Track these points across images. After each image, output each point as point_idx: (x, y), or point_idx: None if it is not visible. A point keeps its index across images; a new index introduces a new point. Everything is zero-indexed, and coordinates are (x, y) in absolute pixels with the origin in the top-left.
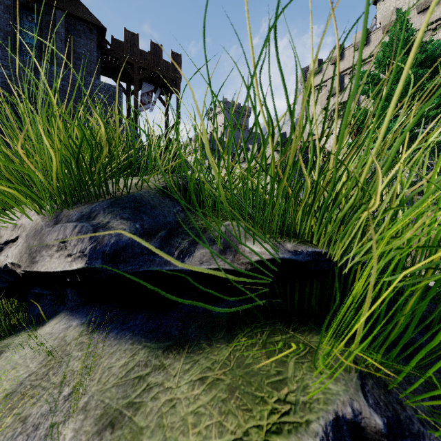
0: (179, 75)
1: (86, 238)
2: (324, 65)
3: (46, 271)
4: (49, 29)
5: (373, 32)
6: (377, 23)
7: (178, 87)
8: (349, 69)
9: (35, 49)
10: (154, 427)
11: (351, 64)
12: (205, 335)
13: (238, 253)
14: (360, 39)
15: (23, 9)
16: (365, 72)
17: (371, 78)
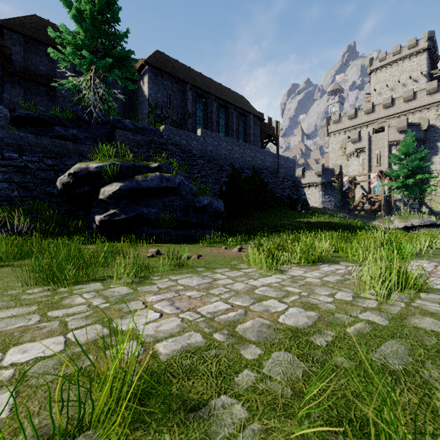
0: (278, 134)
1: (430, 222)
2: (342, 118)
3: (427, 224)
4: (247, 124)
5: (376, 105)
6: (372, 88)
7: (277, 141)
8: (360, 124)
9: (242, 134)
10: (439, 230)
11: (362, 122)
12: (437, 228)
13: (438, 223)
14: (368, 108)
15: (239, 115)
16: (394, 154)
17: (397, 157)
